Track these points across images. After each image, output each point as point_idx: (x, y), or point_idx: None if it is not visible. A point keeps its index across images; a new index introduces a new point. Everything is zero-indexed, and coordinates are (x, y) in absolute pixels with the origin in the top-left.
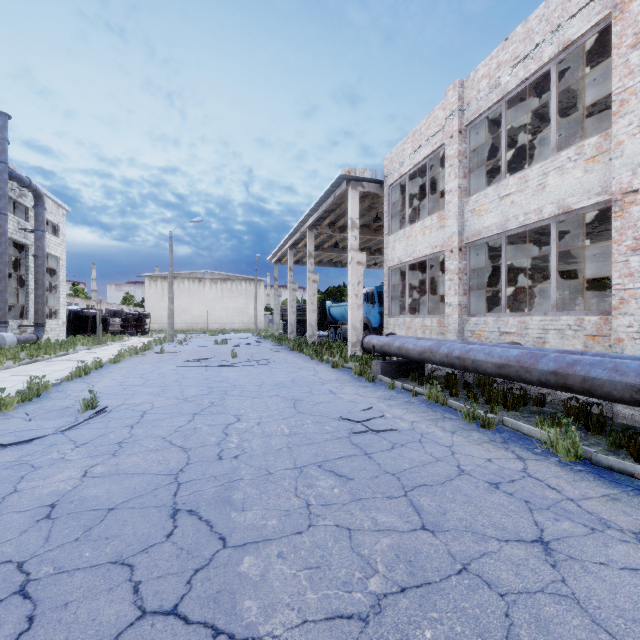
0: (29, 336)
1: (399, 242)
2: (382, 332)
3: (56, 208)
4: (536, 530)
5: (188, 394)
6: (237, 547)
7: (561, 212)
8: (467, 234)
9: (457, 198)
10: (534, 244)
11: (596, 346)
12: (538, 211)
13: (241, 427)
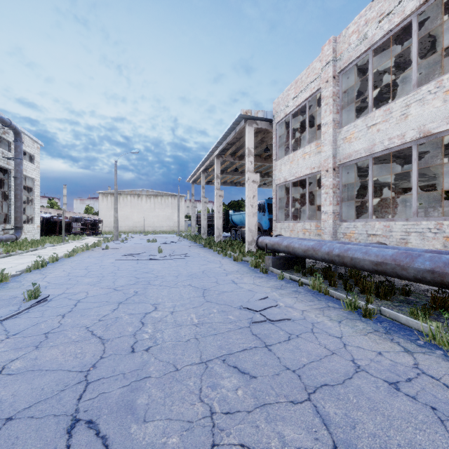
0: (10, 236)
1: (284, 165)
2: (271, 233)
3: (32, 143)
4: None
5: (118, 284)
6: None
7: (422, 136)
8: (340, 157)
9: (332, 129)
10: (389, 166)
11: None
12: (401, 136)
13: (156, 316)
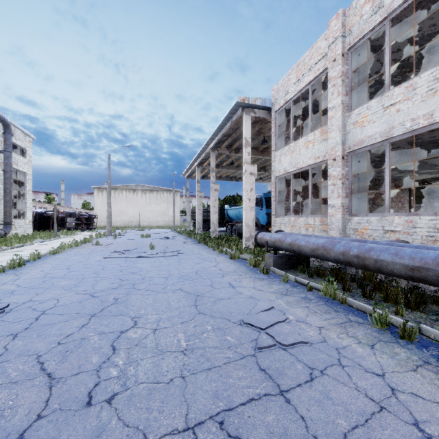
0: None
1: (285, 156)
2: (269, 229)
3: (23, 136)
4: None
5: (98, 288)
6: None
7: None
8: (349, 144)
9: (340, 113)
10: (401, 155)
11: None
12: (428, 115)
13: (134, 337)
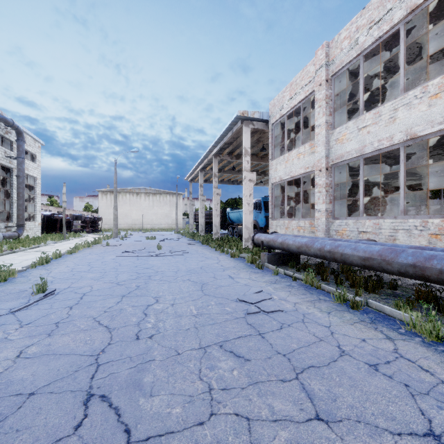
0: (12, 233)
1: (280, 165)
2: (267, 231)
3: (33, 142)
4: (424, 420)
5: (121, 279)
6: (140, 443)
7: (409, 138)
8: (332, 157)
9: (325, 130)
10: (381, 165)
11: (438, 243)
12: (389, 138)
13: (158, 308)
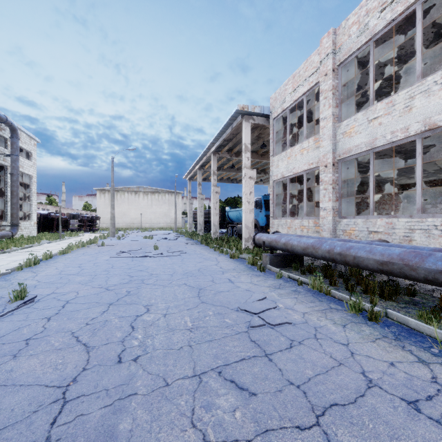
0: (6, 233)
1: (282, 161)
2: (267, 230)
3: (29, 139)
4: None
5: (111, 283)
6: None
7: (427, 129)
8: (339, 152)
9: (331, 123)
10: (389, 161)
11: None
12: (405, 129)
13: (148, 319)
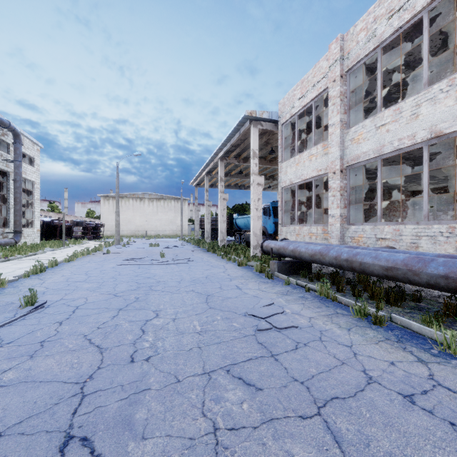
0: (9, 240)
1: (290, 167)
2: (276, 237)
3: (32, 145)
4: None
5: (119, 289)
6: None
7: (433, 136)
8: (347, 159)
9: (339, 130)
10: (398, 168)
11: None
12: (411, 137)
13: (158, 323)
